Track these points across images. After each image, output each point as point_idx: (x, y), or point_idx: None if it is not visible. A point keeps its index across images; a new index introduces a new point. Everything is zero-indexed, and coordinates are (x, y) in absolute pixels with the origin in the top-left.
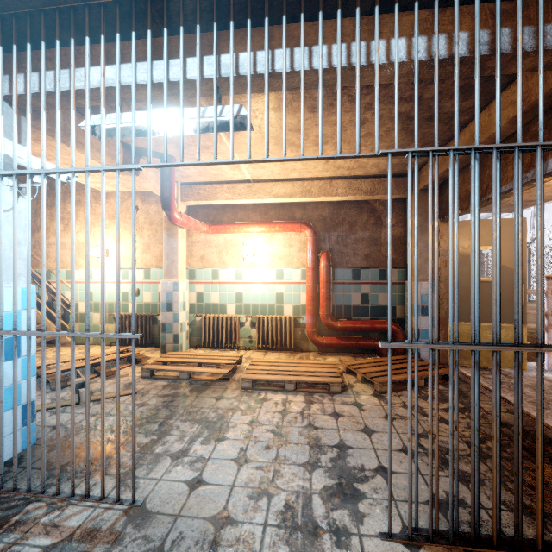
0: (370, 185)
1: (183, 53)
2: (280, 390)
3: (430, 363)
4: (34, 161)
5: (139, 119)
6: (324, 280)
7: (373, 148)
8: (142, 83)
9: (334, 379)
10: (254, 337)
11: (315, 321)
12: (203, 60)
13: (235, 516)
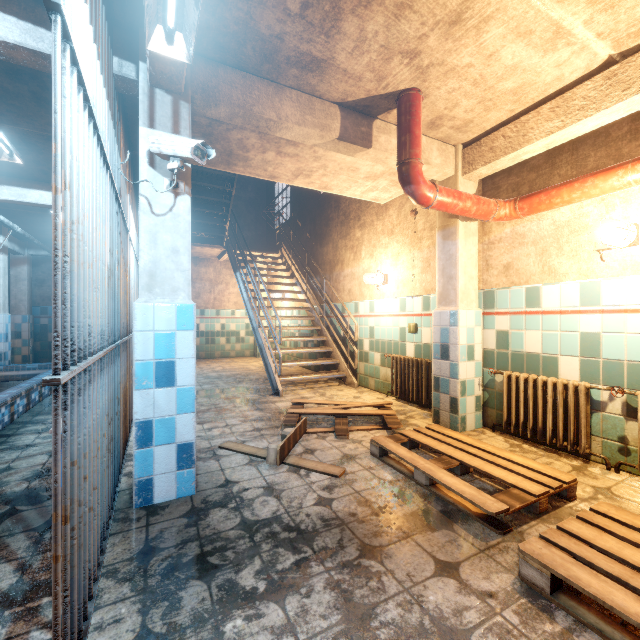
0: None
1: None
2: None
3: None
4: (162, 142)
5: None
6: None
7: None
8: None
9: None
10: (636, 444)
11: None
12: None
13: None
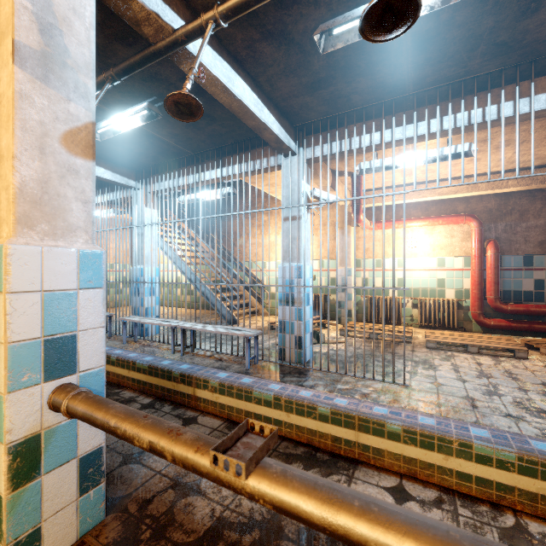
0: None
1: (438, 122)
2: (464, 351)
3: None
4: (322, 193)
5: (395, 161)
6: (492, 266)
7: None
8: (397, 139)
9: (518, 347)
10: (415, 316)
11: (481, 304)
12: (443, 119)
13: (479, 399)
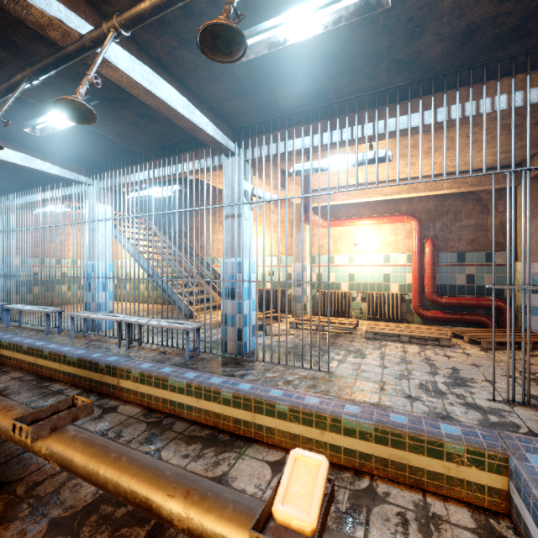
0: (476, 177)
1: (357, 129)
2: (397, 341)
3: (523, 298)
4: (261, 192)
5: (324, 164)
6: (429, 262)
7: (480, 150)
8: (326, 144)
9: (443, 336)
10: (364, 309)
11: (420, 297)
12: (364, 127)
13: (389, 383)
